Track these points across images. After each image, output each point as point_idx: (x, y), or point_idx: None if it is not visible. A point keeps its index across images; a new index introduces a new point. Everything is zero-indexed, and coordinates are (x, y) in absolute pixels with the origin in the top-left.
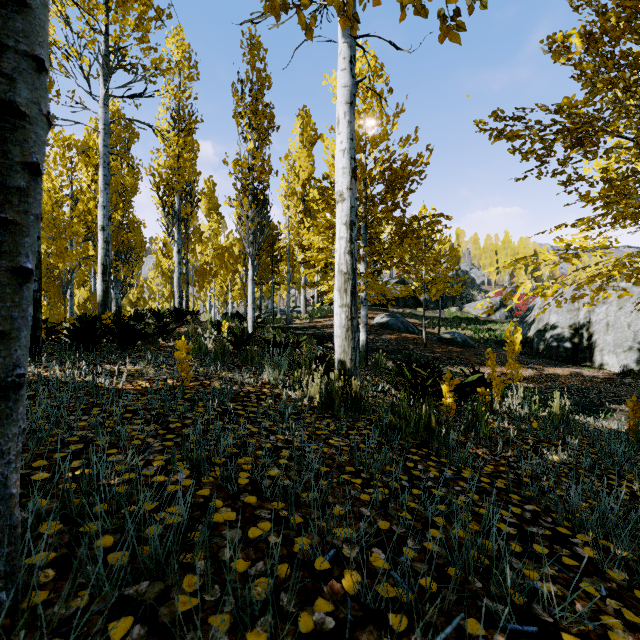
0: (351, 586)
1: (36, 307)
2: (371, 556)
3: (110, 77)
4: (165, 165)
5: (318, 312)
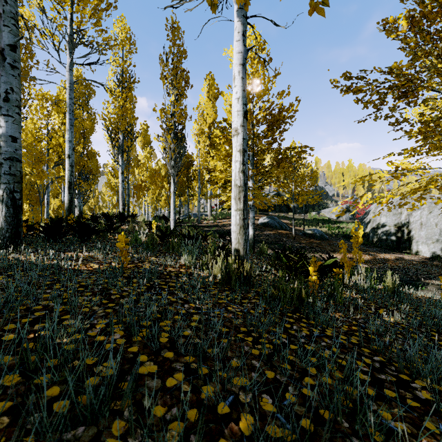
0: (246, 428)
1: (18, 211)
2: (261, 401)
3: (74, 50)
4: (113, 112)
5: (219, 215)
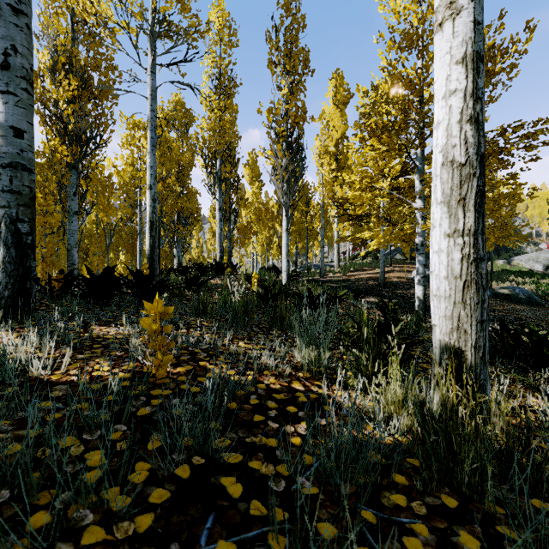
0: None
1: (26, 253)
2: None
3: (155, 43)
4: (207, 128)
5: (350, 266)
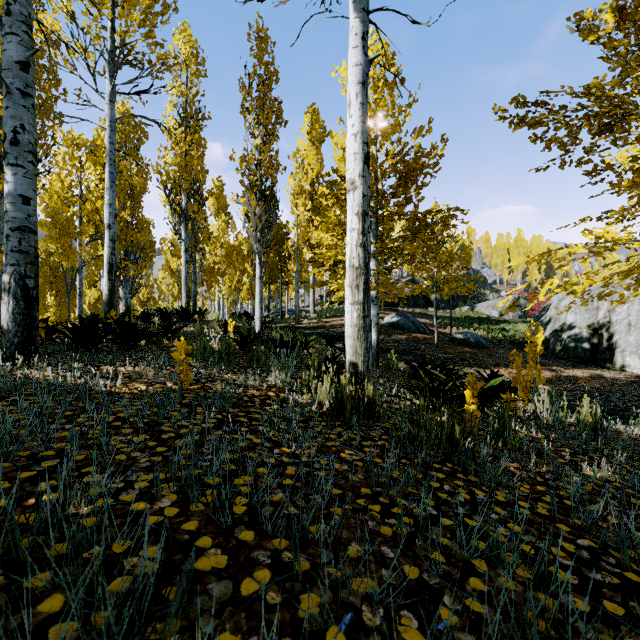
0: None
1: (32, 305)
2: (400, 624)
3: (116, 73)
4: (172, 163)
5: (327, 312)
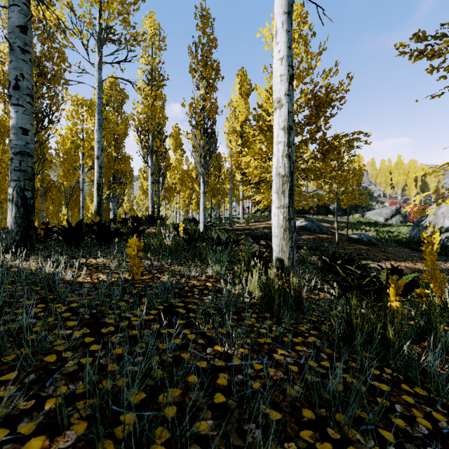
0: None
1: (30, 211)
2: None
3: (102, 47)
4: (142, 112)
5: (252, 218)
